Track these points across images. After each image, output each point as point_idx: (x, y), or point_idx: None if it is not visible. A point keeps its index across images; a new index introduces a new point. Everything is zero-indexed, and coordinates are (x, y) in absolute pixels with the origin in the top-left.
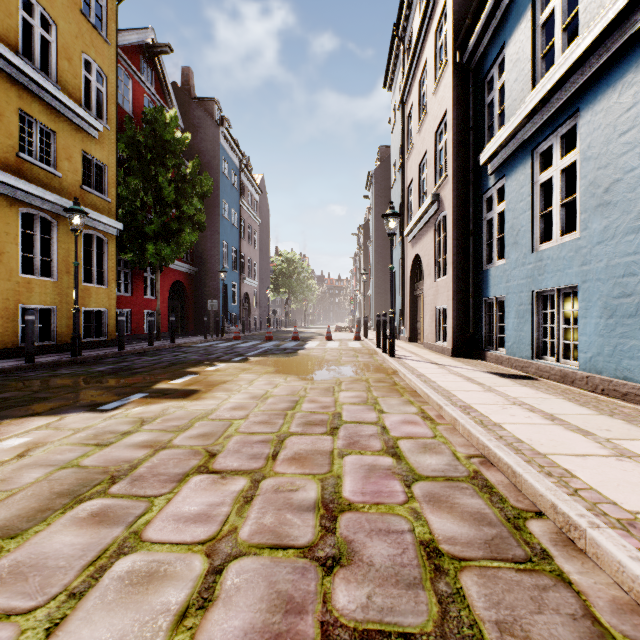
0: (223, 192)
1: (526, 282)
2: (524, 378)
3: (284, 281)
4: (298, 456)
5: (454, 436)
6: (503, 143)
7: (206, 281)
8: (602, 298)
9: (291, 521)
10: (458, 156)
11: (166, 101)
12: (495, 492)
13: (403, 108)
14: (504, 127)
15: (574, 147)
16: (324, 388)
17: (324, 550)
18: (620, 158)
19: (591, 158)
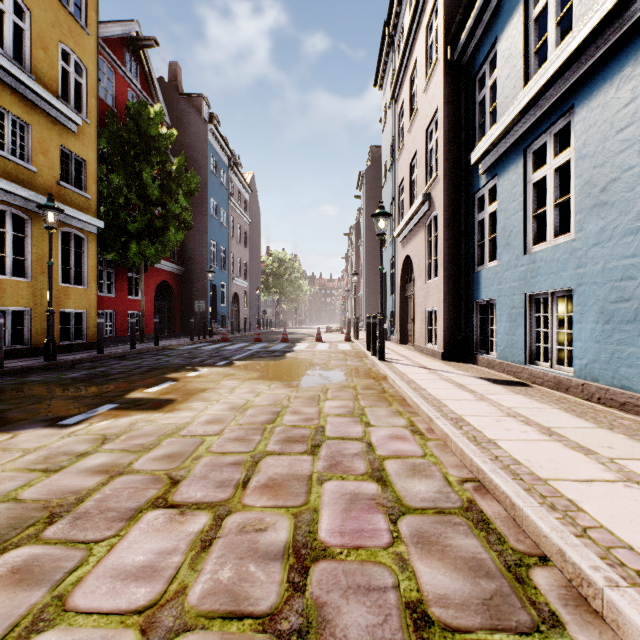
0: (211, 190)
1: (518, 285)
2: (517, 384)
3: (275, 281)
4: (272, 483)
5: (445, 454)
6: (495, 141)
7: (194, 281)
8: (598, 302)
9: (253, 575)
10: (449, 155)
11: (152, 96)
12: (492, 529)
13: (394, 107)
14: (496, 125)
15: (565, 147)
16: (309, 396)
17: (289, 619)
18: (617, 156)
19: (587, 156)
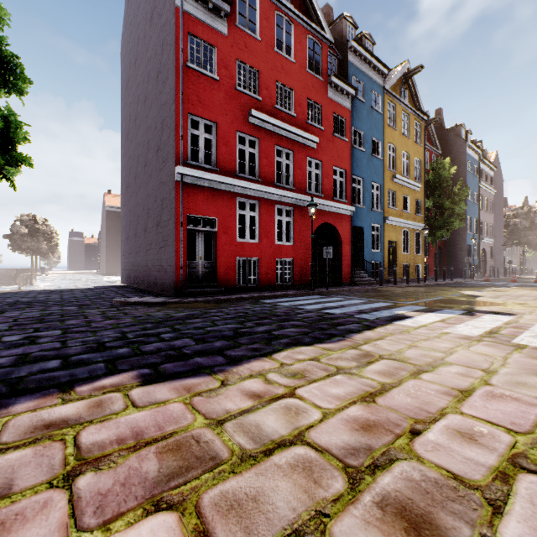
0: (467, 184)
1: None
2: None
3: (517, 233)
4: None
5: None
6: None
7: (455, 244)
8: None
9: None
10: None
11: (431, 143)
12: None
13: None
14: None
15: None
16: None
17: None
18: None
19: None
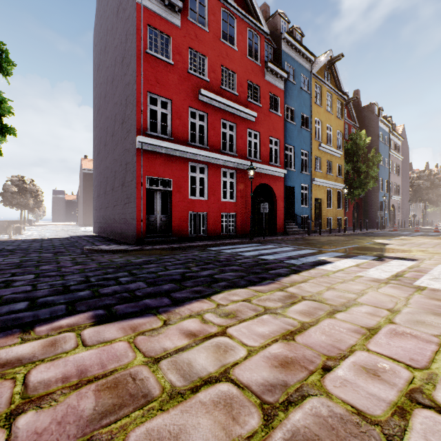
0: (380, 151)
1: None
2: None
3: (420, 192)
4: None
5: None
6: None
7: (369, 201)
8: None
9: None
10: None
11: (350, 118)
12: None
13: None
14: None
15: None
16: None
17: None
18: None
19: None
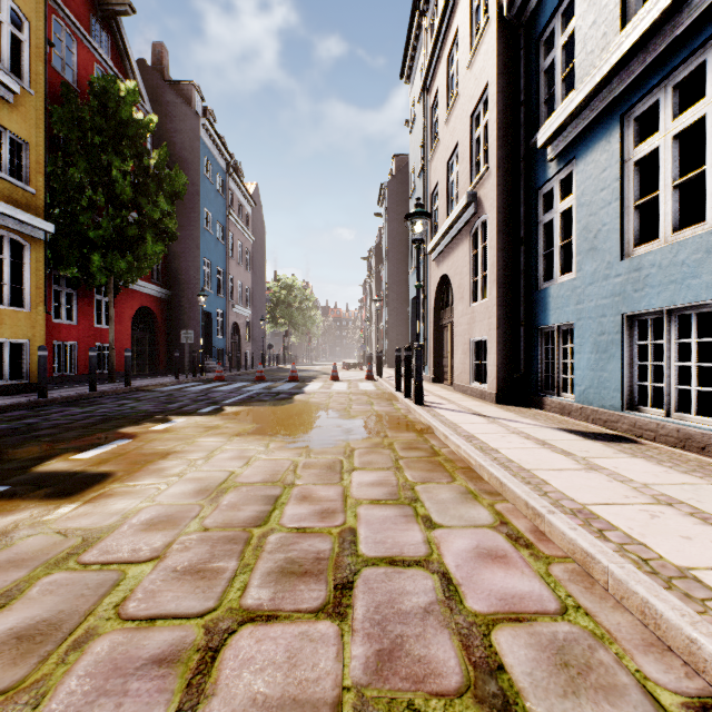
0: (205, 198)
1: (611, 302)
2: (619, 440)
3: (283, 311)
4: None
5: (603, 605)
6: (575, 110)
7: (183, 308)
8: None
9: None
10: (504, 141)
11: (128, 78)
12: None
13: (425, 97)
14: (579, 86)
15: (646, 136)
16: (326, 464)
17: None
18: None
19: None
